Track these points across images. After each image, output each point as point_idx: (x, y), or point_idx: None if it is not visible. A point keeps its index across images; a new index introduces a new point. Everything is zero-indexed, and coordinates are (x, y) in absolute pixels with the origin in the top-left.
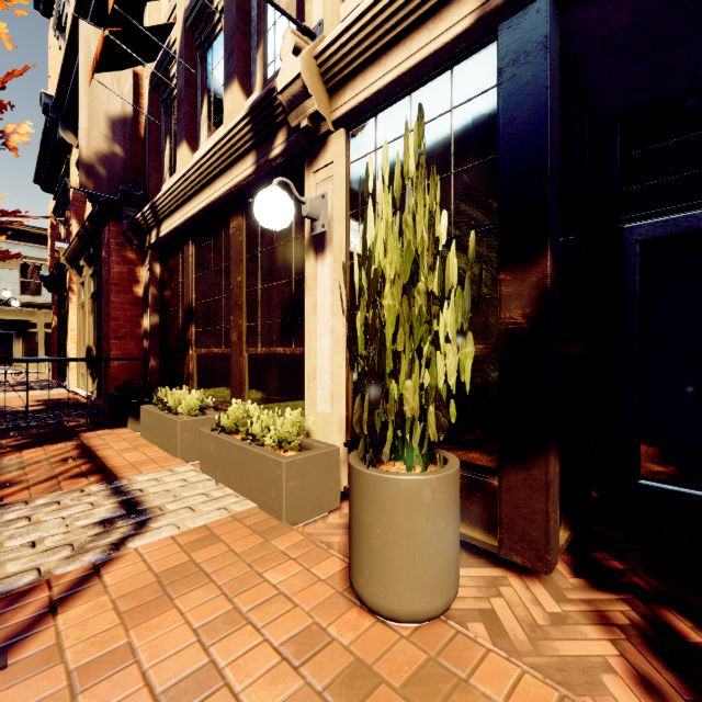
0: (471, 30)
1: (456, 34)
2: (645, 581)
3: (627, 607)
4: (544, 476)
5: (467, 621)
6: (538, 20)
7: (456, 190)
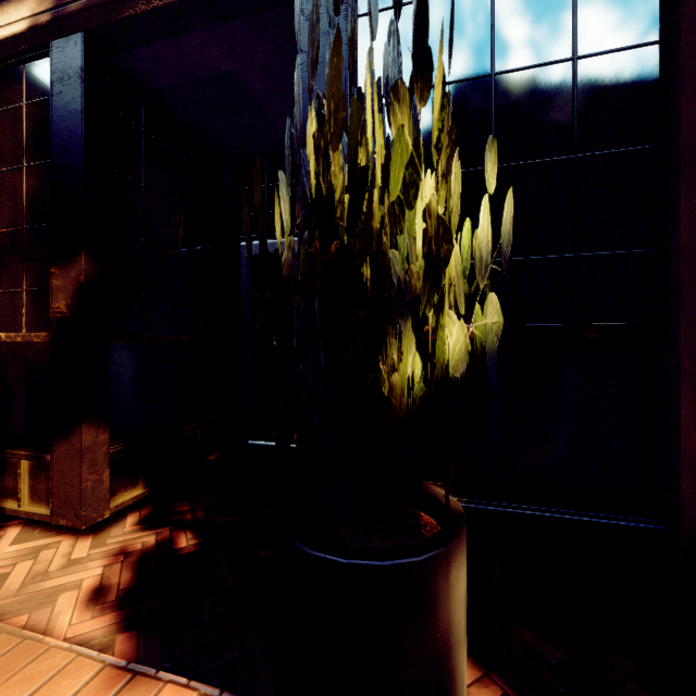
0: (27, 35)
1: (14, 33)
2: (194, 515)
3: (155, 537)
4: (80, 444)
5: None
6: (76, 51)
7: (28, 183)
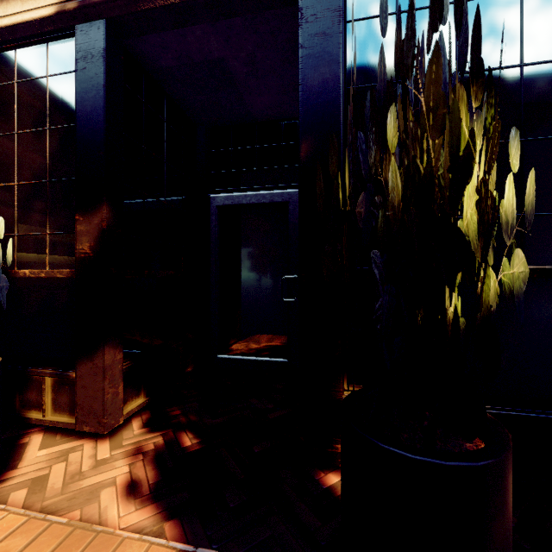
0: (54, 18)
1: (42, 16)
2: (187, 418)
3: (162, 438)
4: (102, 363)
5: (15, 491)
6: (99, 34)
7: (51, 143)
